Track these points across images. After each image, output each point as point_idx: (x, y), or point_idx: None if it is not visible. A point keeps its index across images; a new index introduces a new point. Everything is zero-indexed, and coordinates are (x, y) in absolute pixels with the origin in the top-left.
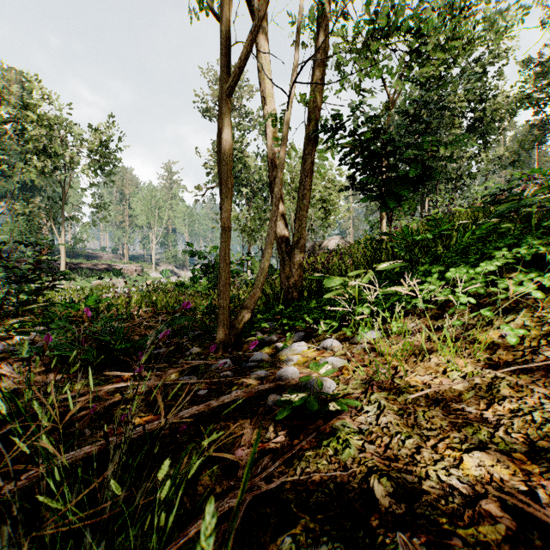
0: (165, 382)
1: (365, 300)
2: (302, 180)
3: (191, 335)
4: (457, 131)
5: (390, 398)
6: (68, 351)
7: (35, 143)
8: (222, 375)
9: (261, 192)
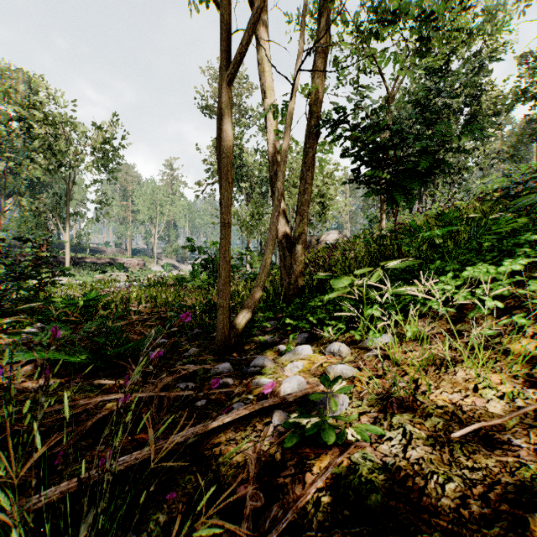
0: (159, 394)
1: (373, 300)
2: (304, 174)
3: (190, 334)
4: (456, 126)
5: (416, 421)
6: (60, 354)
7: (41, 141)
8: (221, 383)
9: (260, 188)
